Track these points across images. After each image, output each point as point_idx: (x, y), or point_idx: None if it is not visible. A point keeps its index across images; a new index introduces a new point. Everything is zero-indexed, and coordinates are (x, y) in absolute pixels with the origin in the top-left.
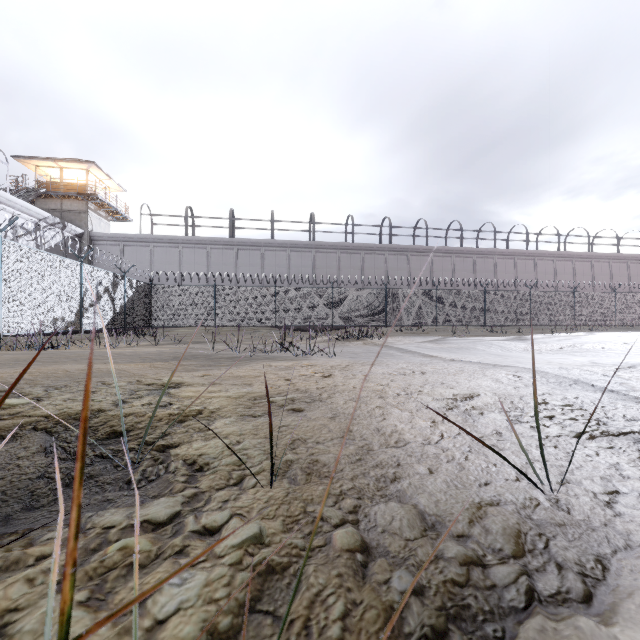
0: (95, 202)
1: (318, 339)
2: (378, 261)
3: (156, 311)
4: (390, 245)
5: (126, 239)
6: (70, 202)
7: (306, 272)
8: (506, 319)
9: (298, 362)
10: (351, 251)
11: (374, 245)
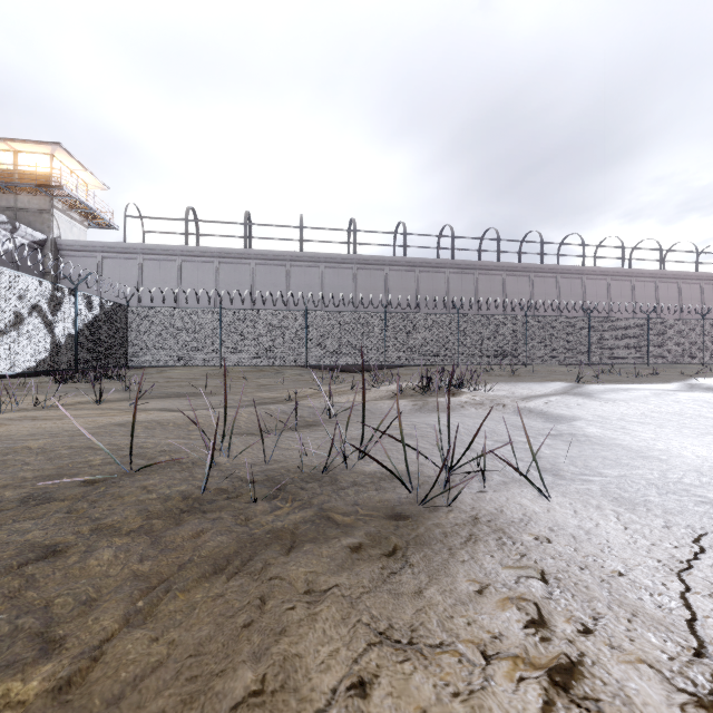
0: (63, 199)
1: (382, 389)
2: (437, 281)
3: (135, 344)
4: (453, 260)
5: (105, 249)
6: (28, 198)
7: (345, 295)
8: (617, 356)
9: (526, 629)
10: (403, 268)
11: (432, 260)
